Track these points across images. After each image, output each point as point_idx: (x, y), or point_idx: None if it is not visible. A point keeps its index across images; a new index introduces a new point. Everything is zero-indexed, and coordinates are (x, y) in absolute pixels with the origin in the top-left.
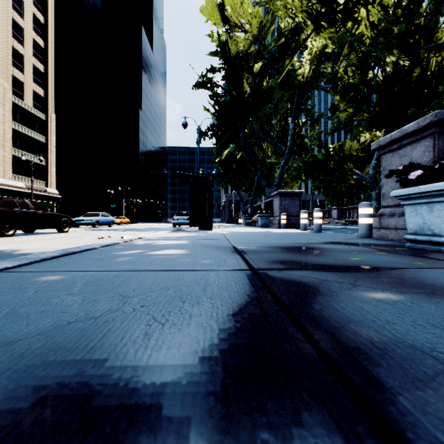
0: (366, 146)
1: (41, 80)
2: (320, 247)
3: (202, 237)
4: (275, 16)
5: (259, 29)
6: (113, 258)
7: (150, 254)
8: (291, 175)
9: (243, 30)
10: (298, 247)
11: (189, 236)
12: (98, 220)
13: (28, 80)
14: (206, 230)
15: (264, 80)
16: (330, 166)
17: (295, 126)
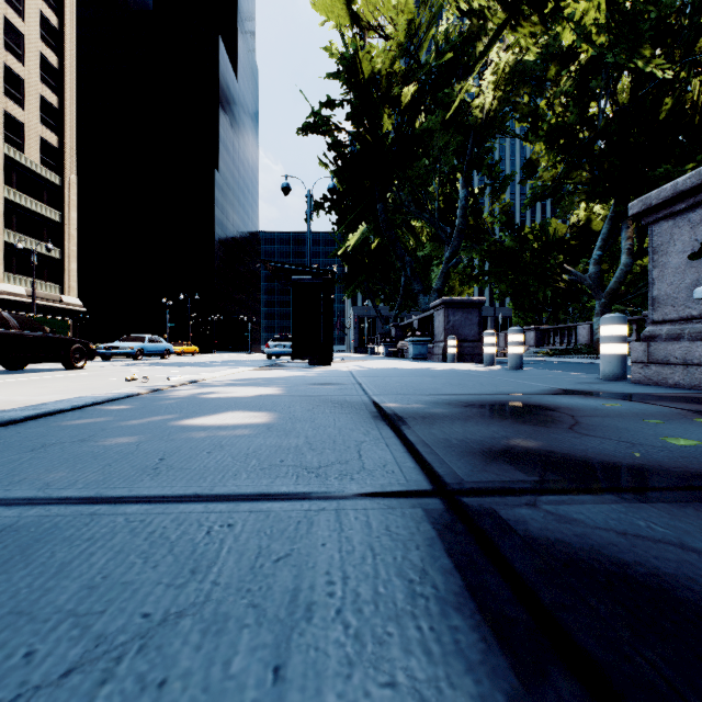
0: (580, 230)
1: (53, 121)
2: (556, 403)
3: (312, 380)
4: (435, 14)
5: (410, 30)
6: (81, 440)
7: (183, 428)
8: (461, 274)
9: (382, 35)
10: (510, 403)
11: (289, 377)
12: (142, 348)
13: (31, 120)
14: (321, 365)
15: (417, 117)
16: (526, 259)
17: (468, 194)
